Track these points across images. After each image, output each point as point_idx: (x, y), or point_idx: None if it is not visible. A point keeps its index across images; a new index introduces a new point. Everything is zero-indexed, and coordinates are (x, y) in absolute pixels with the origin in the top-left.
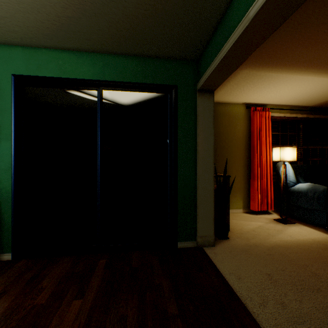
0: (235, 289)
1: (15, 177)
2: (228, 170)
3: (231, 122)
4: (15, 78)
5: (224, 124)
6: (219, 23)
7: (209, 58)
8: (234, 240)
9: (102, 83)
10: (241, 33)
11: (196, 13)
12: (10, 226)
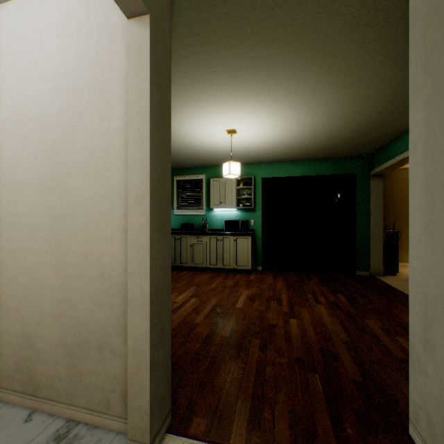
0: (393, 286)
1: (263, 229)
2: (402, 228)
3: (405, 185)
4: (263, 179)
5: (397, 187)
6: (384, 147)
7: (378, 161)
8: (401, 276)
9: (307, 177)
10: (393, 163)
11: (369, 146)
12: (261, 253)
